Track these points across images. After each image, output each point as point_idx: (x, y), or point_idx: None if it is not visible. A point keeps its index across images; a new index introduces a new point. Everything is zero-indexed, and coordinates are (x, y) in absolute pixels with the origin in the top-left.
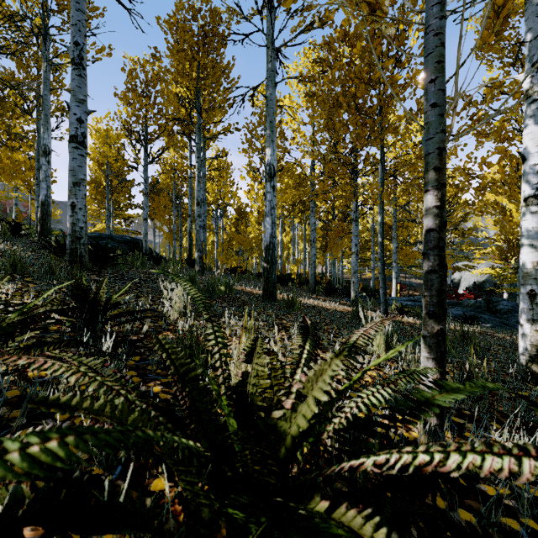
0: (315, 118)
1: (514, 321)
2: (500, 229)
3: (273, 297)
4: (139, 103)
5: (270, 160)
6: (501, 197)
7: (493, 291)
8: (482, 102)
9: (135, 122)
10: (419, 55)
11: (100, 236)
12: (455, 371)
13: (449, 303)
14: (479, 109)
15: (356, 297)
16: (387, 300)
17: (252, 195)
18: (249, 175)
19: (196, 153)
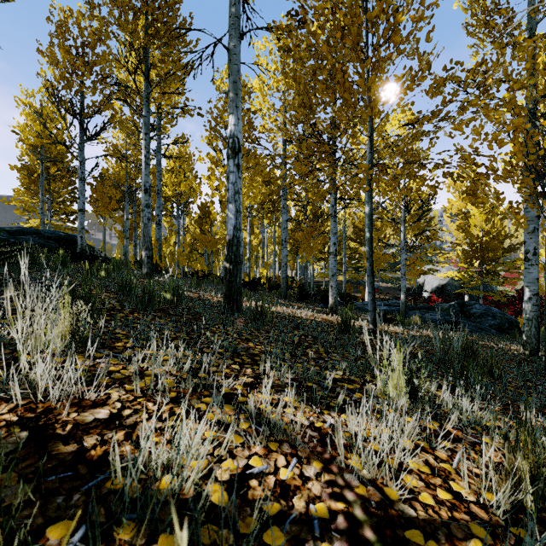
0: (287, 102)
1: (487, 325)
2: (466, 233)
3: (238, 306)
4: (72, 66)
5: (233, 130)
6: (463, 203)
7: (460, 294)
8: (494, 66)
9: (65, 87)
10: (419, 4)
11: (22, 231)
12: (512, 424)
13: (423, 308)
14: (489, 75)
15: (335, 303)
16: (362, 305)
17: (213, 181)
18: (209, 157)
19: (143, 128)
